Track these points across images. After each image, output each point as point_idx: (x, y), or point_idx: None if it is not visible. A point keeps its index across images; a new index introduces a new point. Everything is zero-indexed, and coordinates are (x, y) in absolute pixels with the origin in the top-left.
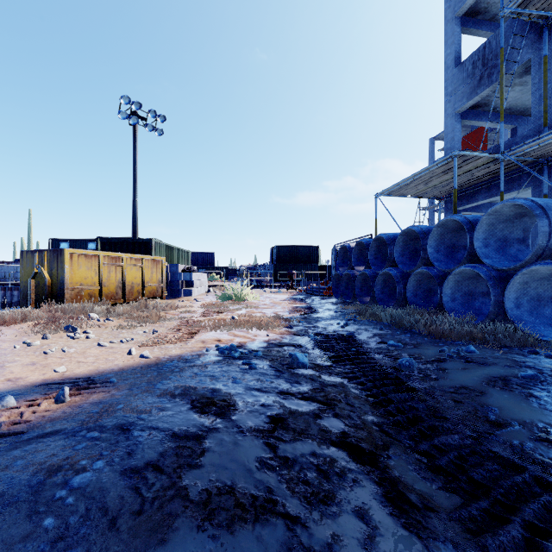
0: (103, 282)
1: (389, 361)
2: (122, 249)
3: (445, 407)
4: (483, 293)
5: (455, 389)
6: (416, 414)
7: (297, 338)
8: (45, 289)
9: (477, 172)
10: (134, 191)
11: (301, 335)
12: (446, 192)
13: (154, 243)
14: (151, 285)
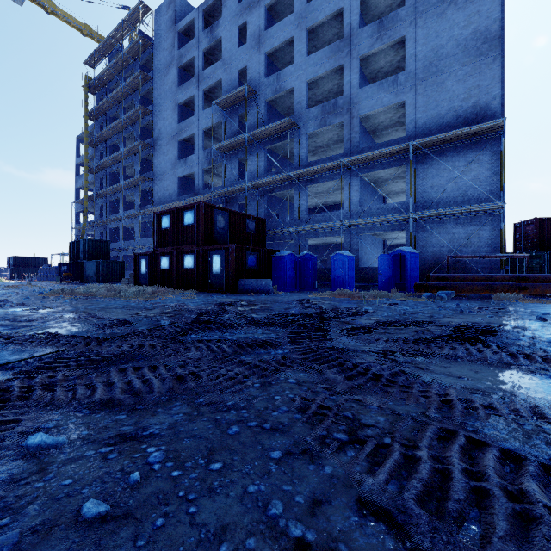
0: None
1: None
2: None
3: None
4: None
5: None
6: None
7: None
8: None
9: None
10: None
11: None
12: None
13: None
14: None
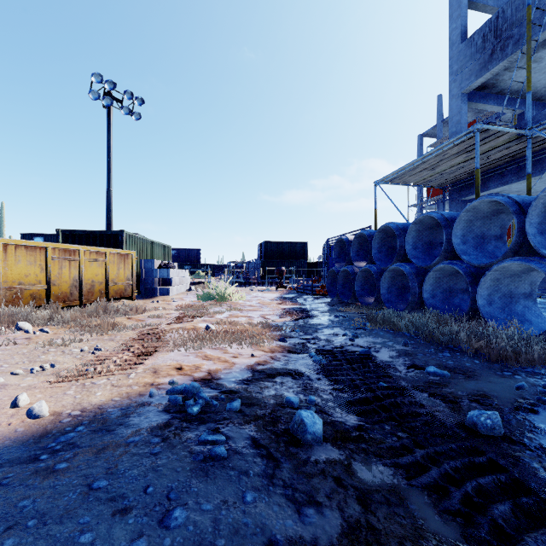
0: (51, 280)
1: (447, 410)
2: (88, 242)
3: None
4: (525, 294)
5: None
6: None
7: (294, 359)
8: None
9: (493, 155)
10: (109, 180)
11: (298, 353)
12: (452, 180)
13: (126, 236)
14: (117, 283)
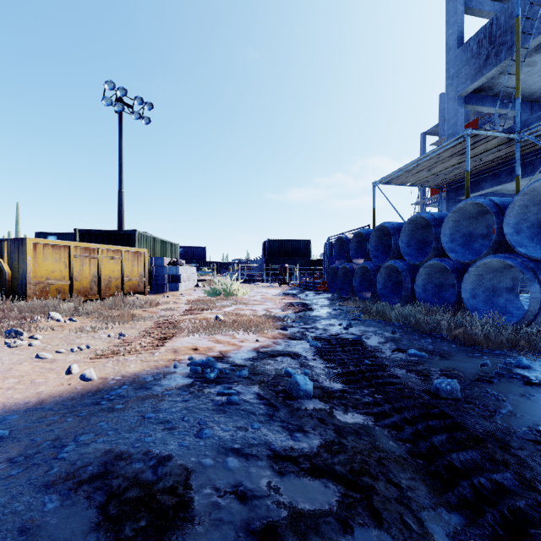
0: (74, 276)
1: (418, 381)
2: (103, 241)
3: (540, 476)
4: (507, 289)
5: (536, 435)
6: (511, 504)
7: (294, 344)
8: (4, 284)
9: (486, 157)
10: (120, 182)
11: (297, 340)
12: (449, 180)
13: (138, 235)
14: (131, 279)
